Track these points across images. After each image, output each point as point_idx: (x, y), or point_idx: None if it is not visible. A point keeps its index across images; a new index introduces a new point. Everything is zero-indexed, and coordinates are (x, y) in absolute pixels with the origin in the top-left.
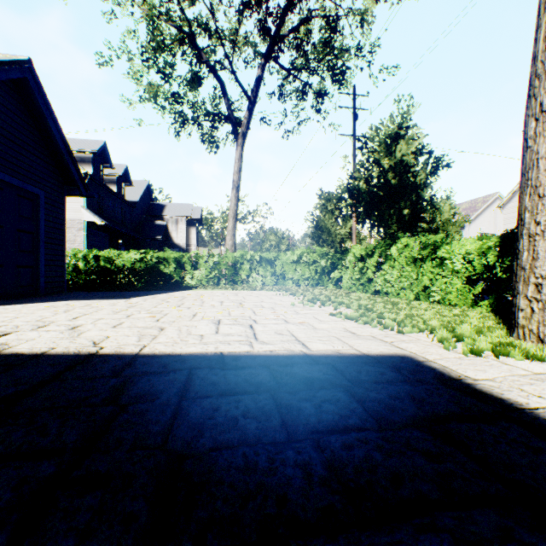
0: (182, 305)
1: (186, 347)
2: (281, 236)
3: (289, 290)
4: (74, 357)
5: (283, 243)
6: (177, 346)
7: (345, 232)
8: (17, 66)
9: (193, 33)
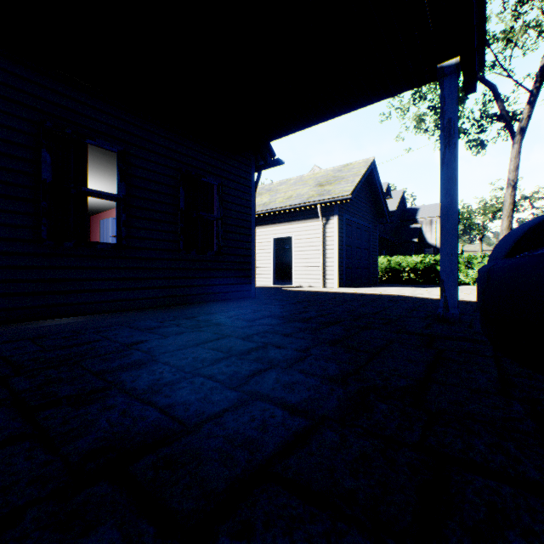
0: None
1: None
2: None
3: None
4: (462, 300)
5: None
6: None
7: None
8: (371, 165)
9: None
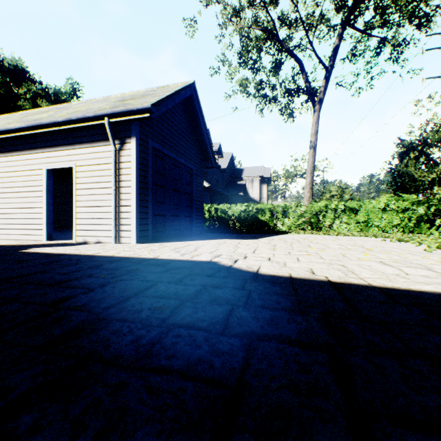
0: (312, 247)
1: (409, 285)
2: (343, 187)
3: (388, 236)
4: (323, 282)
5: (346, 193)
6: (397, 283)
7: (431, 178)
8: (190, 88)
9: (276, 29)
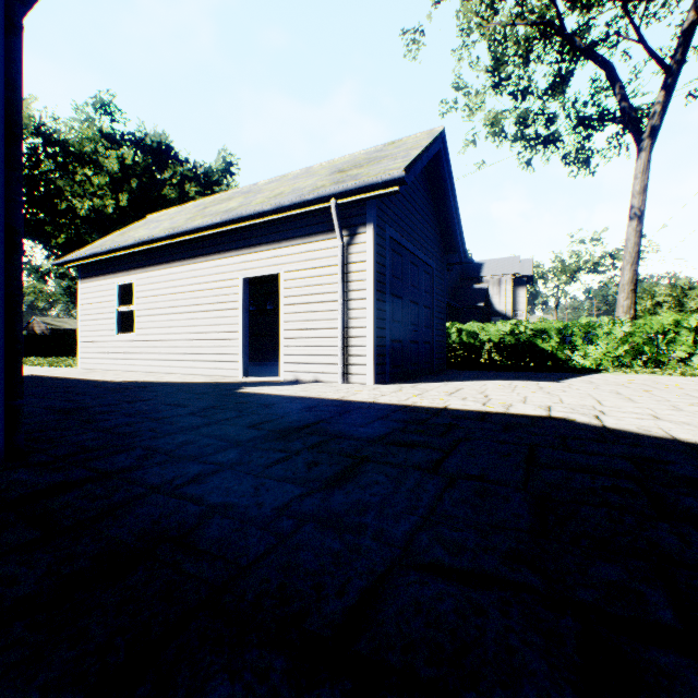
0: None
1: None
2: (684, 286)
3: None
4: None
5: (690, 298)
6: None
7: None
8: (439, 139)
9: (560, 18)
